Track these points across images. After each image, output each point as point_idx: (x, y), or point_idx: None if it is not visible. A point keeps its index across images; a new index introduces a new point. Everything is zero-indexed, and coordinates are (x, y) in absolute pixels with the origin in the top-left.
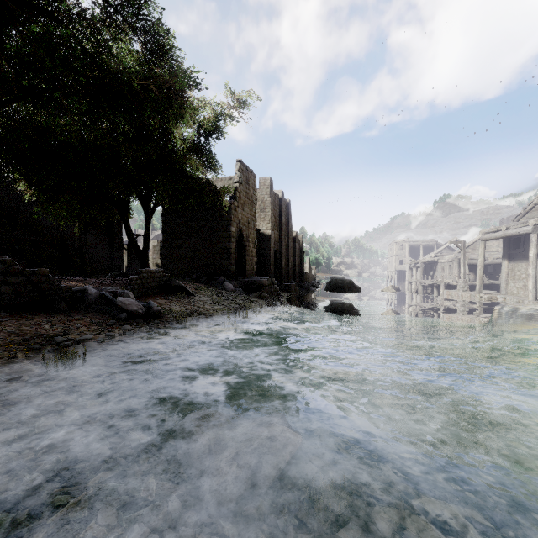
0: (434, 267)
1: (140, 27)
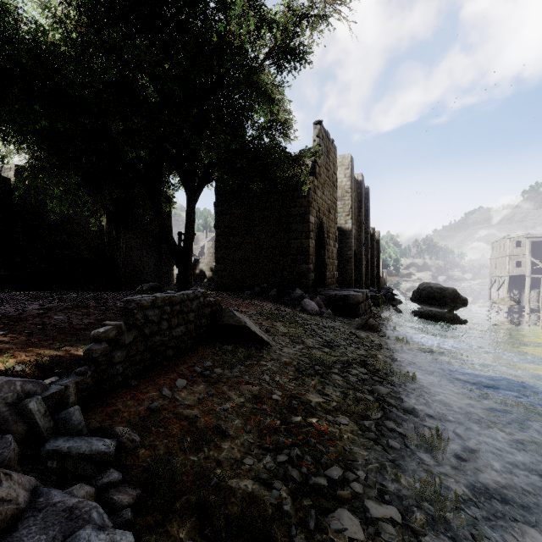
0: None
1: None
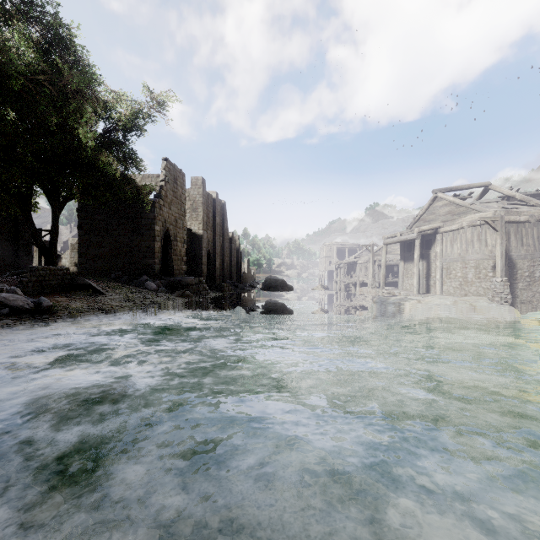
0: (354, 268)
1: (35, 17)
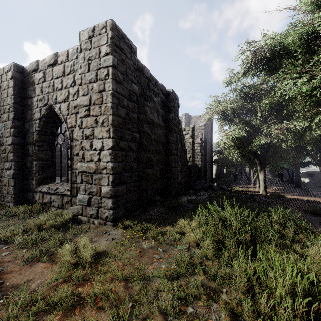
0: None
1: None
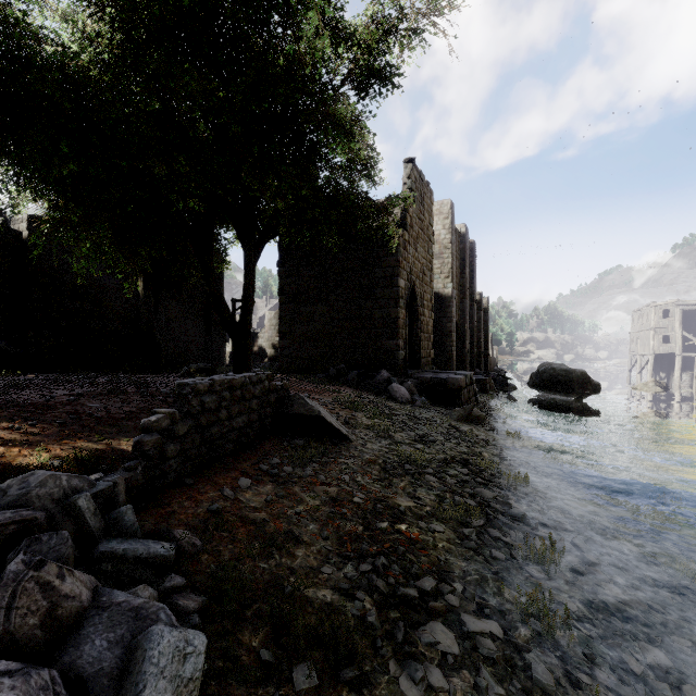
0: None
1: None
